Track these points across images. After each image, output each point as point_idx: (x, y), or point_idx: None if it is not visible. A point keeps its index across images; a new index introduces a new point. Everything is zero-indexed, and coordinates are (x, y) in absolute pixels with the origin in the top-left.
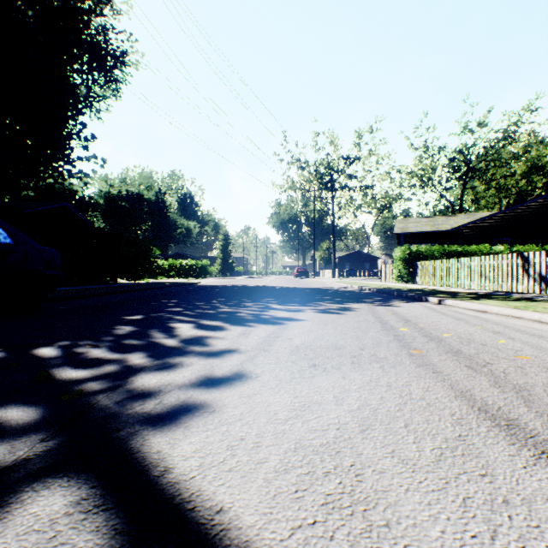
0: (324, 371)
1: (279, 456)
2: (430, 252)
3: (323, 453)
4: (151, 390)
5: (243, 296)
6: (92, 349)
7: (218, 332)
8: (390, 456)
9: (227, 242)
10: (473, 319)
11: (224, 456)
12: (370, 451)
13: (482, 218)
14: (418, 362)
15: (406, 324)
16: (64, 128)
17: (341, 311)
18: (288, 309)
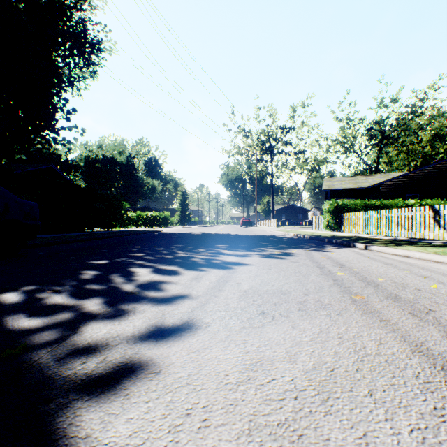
0: (273, 319)
1: (230, 444)
2: (353, 205)
3: (282, 438)
4: (98, 344)
5: (197, 242)
6: (52, 295)
7: (173, 277)
8: (363, 444)
9: (185, 197)
10: (400, 264)
11: (164, 445)
12: (338, 435)
13: (395, 177)
14: (362, 309)
15: (341, 268)
16: (50, 103)
17: (282, 256)
18: (236, 254)
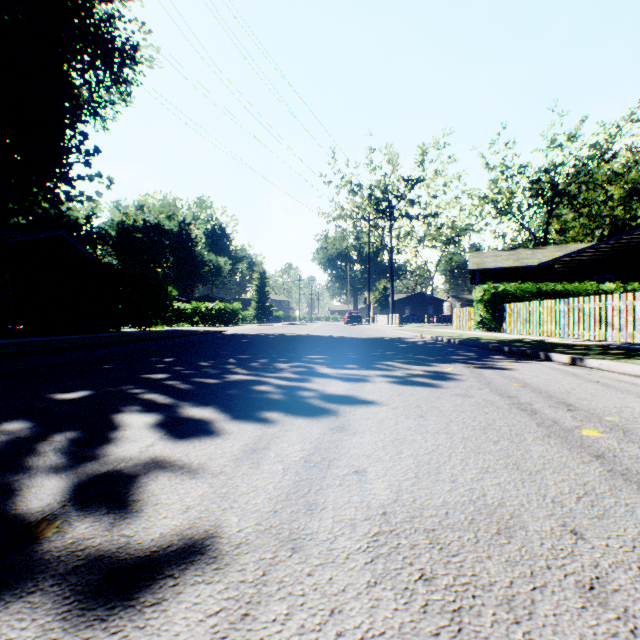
0: None
1: None
2: (520, 291)
3: None
4: None
5: (276, 351)
6: None
7: (198, 445)
8: None
9: (263, 282)
10: None
11: None
12: None
13: (579, 251)
14: None
15: (575, 413)
16: (59, 139)
17: (431, 380)
18: (344, 376)
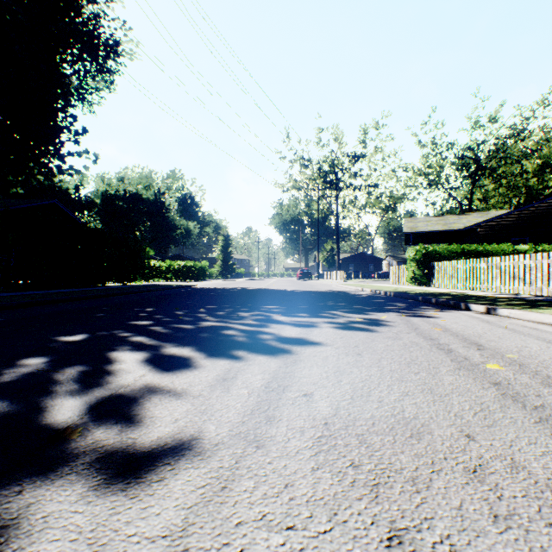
0: None
1: None
2: (447, 251)
3: None
4: None
5: (239, 302)
6: None
7: (180, 375)
8: None
9: (227, 243)
10: None
11: None
12: None
13: (498, 216)
14: None
15: (483, 352)
16: (52, 121)
17: (368, 325)
18: (296, 322)
